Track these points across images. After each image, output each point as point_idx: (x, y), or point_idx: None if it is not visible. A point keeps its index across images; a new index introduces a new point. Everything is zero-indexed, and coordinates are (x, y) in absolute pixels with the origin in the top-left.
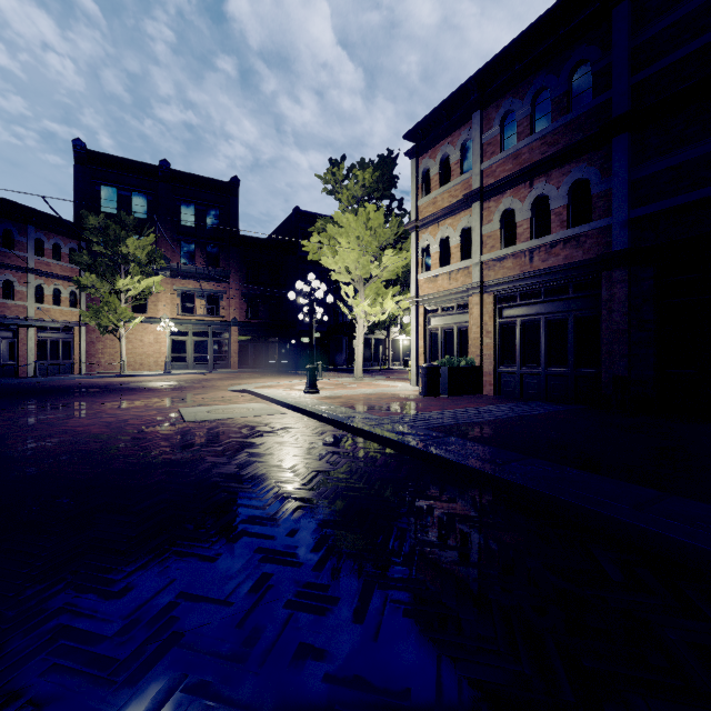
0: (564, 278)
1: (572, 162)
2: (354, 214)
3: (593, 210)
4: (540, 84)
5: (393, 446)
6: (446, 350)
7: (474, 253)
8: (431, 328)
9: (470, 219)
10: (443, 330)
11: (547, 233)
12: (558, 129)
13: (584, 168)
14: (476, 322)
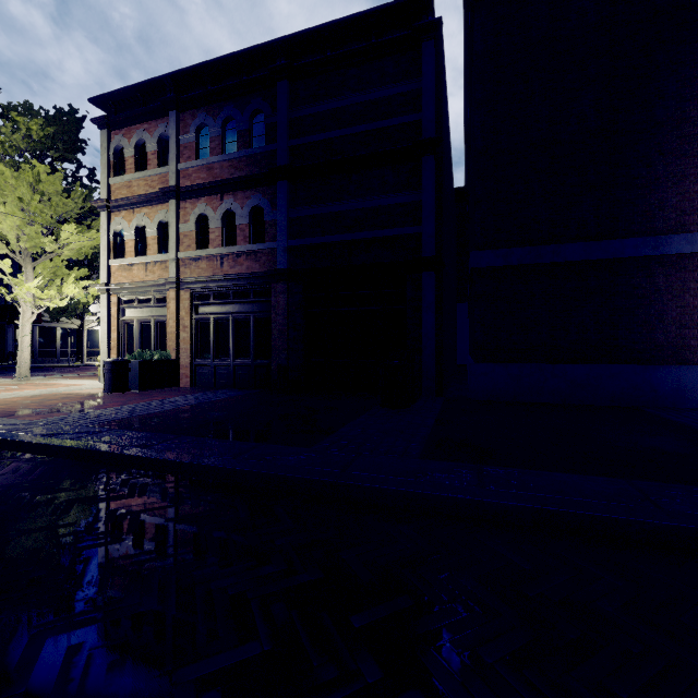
0: (247, 284)
1: (252, 190)
2: (16, 169)
3: (267, 233)
4: (229, 113)
5: (35, 449)
6: (143, 343)
7: (172, 249)
8: (126, 319)
9: (168, 214)
10: (140, 322)
11: (235, 244)
12: (242, 158)
13: (261, 198)
14: (173, 317)
